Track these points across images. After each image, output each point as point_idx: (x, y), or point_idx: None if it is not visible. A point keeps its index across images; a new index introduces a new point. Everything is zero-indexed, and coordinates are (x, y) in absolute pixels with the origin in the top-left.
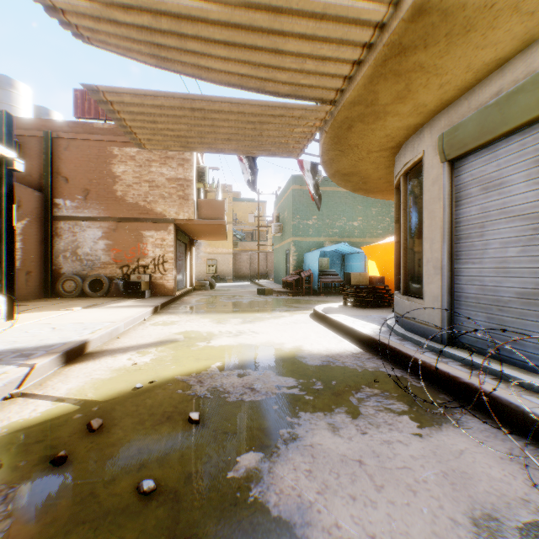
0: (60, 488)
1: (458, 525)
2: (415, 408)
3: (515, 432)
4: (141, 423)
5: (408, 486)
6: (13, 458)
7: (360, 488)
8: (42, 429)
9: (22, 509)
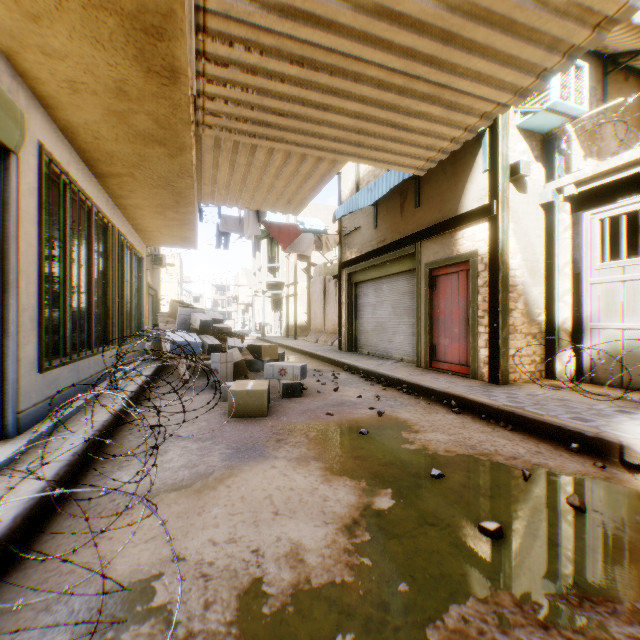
0: (492, 470)
1: (229, 484)
2: (108, 633)
3: (2, 587)
4: (548, 521)
5: (244, 499)
6: (569, 478)
7: (284, 494)
8: (625, 500)
9: (490, 462)
